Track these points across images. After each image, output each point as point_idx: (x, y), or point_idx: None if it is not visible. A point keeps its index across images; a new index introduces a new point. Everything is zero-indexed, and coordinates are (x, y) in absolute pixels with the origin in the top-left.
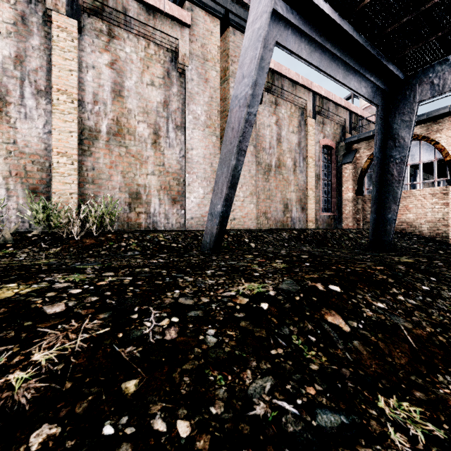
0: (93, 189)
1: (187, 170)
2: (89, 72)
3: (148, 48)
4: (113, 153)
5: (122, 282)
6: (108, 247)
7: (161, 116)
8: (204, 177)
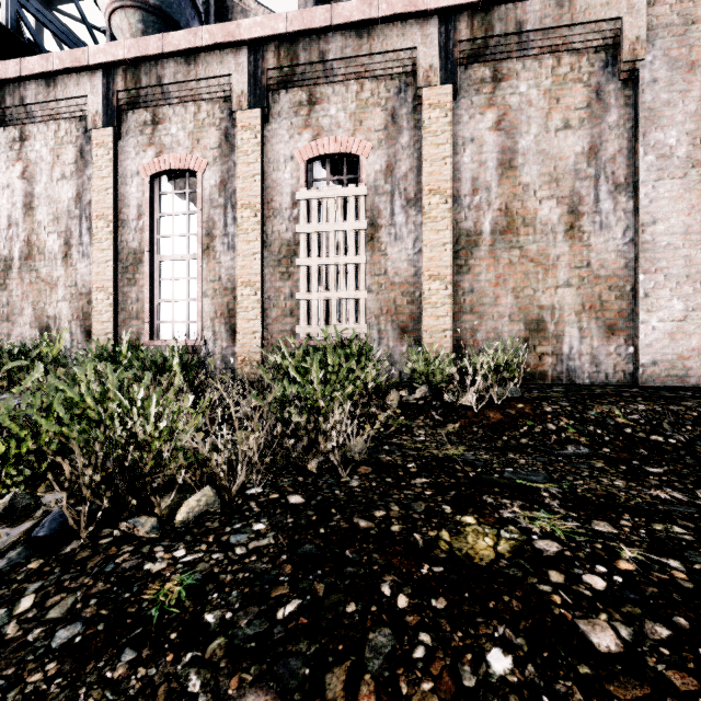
0: (471, 321)
1: (642, 267)
2: (466, 149)
3: (557, 68)
4: (500, 262)
5: (677, 581)
6: (528, 431)
7: (583, 177)
8: (684, 274)
